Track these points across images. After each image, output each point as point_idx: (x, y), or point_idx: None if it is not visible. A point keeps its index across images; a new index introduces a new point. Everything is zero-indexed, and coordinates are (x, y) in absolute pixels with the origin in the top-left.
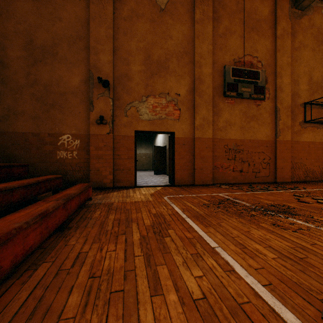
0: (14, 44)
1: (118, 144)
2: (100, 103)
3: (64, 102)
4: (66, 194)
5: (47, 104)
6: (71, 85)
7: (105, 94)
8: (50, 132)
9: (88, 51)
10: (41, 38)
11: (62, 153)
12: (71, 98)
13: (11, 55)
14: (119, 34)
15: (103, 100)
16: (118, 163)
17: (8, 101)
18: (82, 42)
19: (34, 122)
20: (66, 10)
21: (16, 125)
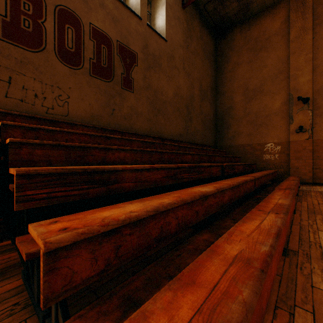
0: (237, 94)
1: (317, 146)
2: (299, 116)
3: (268, 121)
4: (292, 179)
5: (256, 125)
6: (273, 108)
7: (304, 108)
8: (258, 143)
9: (287, 79)
10: (252, 84)
11: (266, 156)
12: (273, 117)
13: (235, 101)
14: (318, 53)
15: (301, 113)
16: (317, 163)
17: (234, 127)
18: (281, 75)
19: (248, 138)
20: (269, 58)
21: (238, 140)
